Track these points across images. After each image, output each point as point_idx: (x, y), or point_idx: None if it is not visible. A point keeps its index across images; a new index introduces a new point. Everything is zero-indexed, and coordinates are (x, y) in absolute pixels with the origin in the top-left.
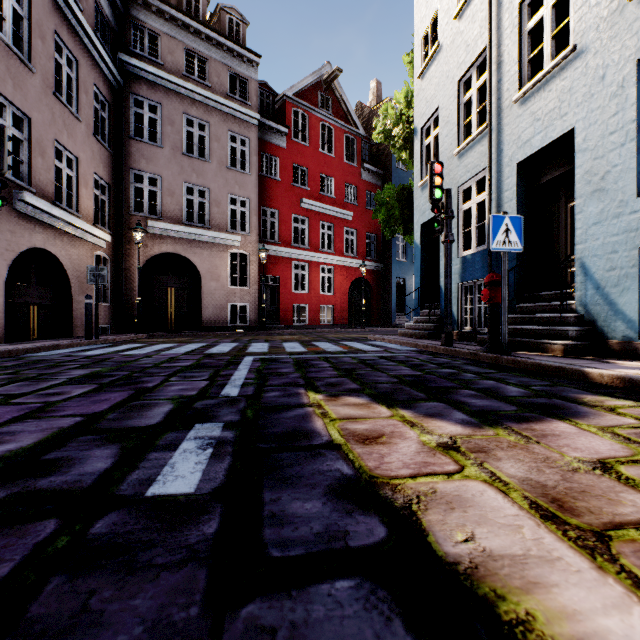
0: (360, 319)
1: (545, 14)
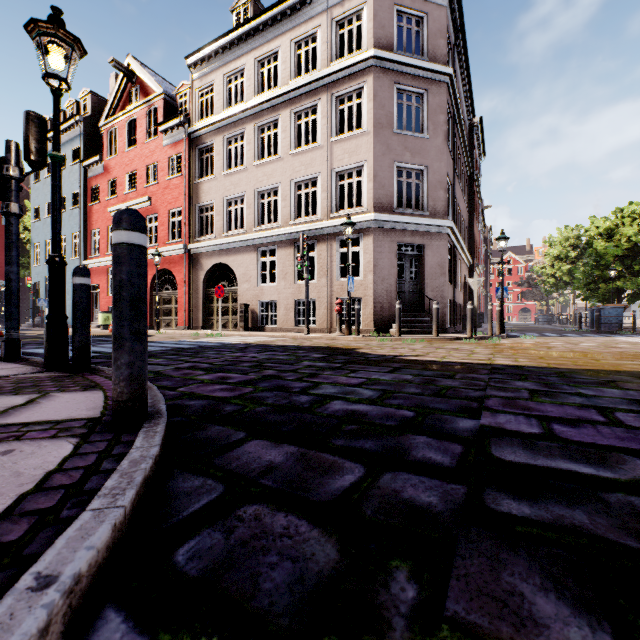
0: (1, 320)
1: (64, 246)
